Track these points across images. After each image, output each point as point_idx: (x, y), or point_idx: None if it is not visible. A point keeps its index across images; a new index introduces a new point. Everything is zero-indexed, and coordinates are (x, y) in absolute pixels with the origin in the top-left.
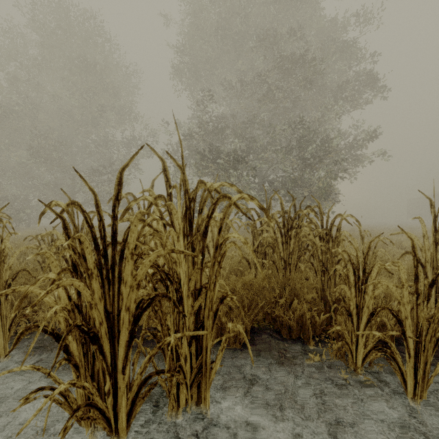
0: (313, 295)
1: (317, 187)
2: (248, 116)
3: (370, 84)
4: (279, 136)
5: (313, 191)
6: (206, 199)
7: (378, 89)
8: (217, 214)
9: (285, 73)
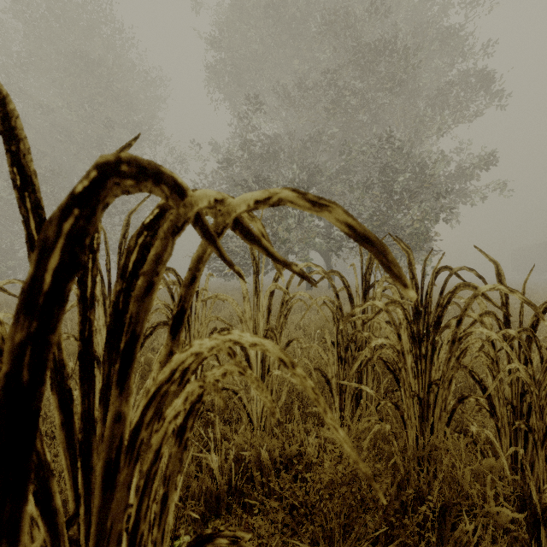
0: (517, 515)
1: (409, 232)
2: (311, 134)
3: (482, 87)
4: (354, 162)
5: (403, 237)
6: (197, 268)
7: (491, 97)
8: (246, 337)
9: (364, 71)
